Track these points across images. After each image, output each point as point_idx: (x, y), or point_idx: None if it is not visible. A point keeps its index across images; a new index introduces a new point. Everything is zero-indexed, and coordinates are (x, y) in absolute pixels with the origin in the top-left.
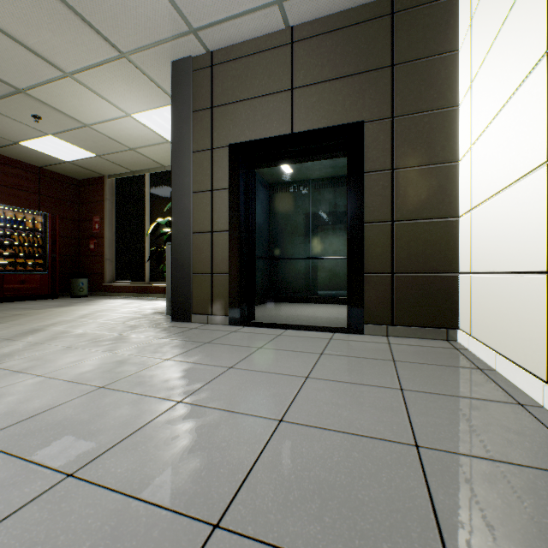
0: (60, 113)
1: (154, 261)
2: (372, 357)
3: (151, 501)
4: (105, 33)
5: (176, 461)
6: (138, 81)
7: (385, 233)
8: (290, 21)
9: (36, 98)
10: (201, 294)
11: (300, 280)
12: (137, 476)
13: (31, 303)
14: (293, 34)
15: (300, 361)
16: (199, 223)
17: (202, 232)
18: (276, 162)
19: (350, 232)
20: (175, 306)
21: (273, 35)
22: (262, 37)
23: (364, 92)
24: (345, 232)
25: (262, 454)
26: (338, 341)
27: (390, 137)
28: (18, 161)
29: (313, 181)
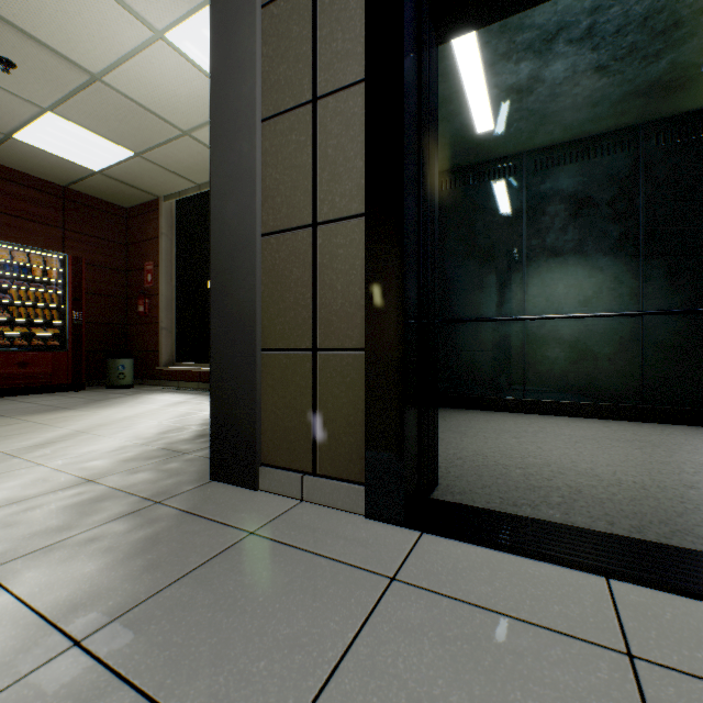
0: (39, 46)
1: None
2: None
3: None
4: None
5: None
6: None
7: None
8: None
9: None
10: (284, 411)
11: (499, 364)
12: None
13: (27, 400)
14: None
15: None
16: (279, 205)
17: (286, 229)
18: None
19: None
20: (217, 440)
21: None
22: None
23: None
24: (611, 258)
25: None
26: None
27: None
28: (28, 176)
29: (531, 154)
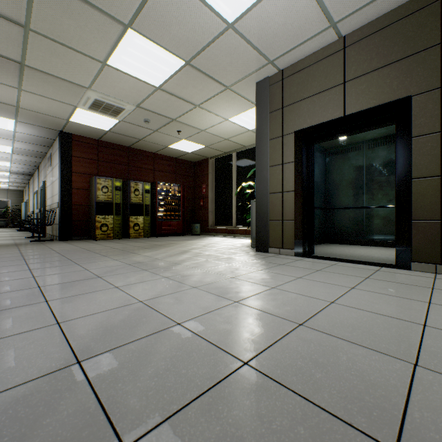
0: (190, 127)
1: (238, 212)
2: (411, 284)
3: (271, 314)
4: (219, 80)
5: (278, 306)
6: (234, 99)
7: (434, 186)
8: (342, 33)
9: (180, 122)
10: (275, 234)
11: (353, 226)
12: (262, 307)
13: (174, 238)
14: (345, 41)
15: (348, 280)
16: (274, 187)
17: (275, 193)
18: (331, 137)
19: (397, 187)
20: (257, 242)
21: (328, 46)
22: (319, 50)
23: (411, 71)
24: None
25: (321, 311)
26: (384, 272)
27: (439, 104)
28: (166, 156)
29: (367, 141)
